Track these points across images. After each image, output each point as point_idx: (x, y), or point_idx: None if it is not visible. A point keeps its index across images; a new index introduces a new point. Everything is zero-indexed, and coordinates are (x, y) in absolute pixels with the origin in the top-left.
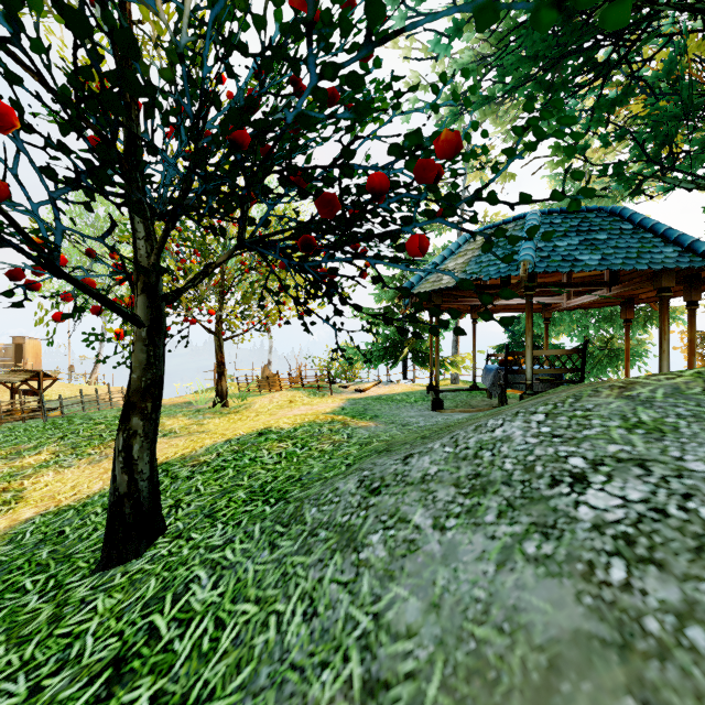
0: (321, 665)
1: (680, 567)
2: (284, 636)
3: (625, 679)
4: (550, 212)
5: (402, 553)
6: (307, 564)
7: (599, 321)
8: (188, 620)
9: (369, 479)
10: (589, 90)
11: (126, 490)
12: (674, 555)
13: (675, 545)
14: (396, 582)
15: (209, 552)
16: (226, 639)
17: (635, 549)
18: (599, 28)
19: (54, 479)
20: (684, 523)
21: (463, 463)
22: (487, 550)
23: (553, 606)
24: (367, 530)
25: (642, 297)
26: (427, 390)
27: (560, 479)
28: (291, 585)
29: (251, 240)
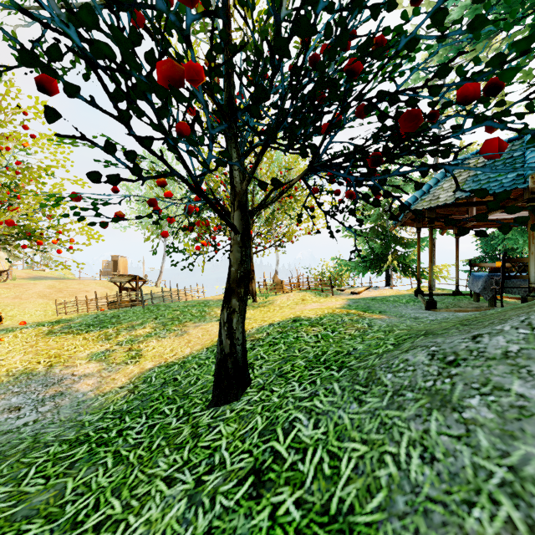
0: (465, 503)
1: None
2: (408, 473)
3: None
4: None
5: (515, 417)
6: (404, 417)
7: None
8: (303, 449)
9: (440, 353)
10: None
11: (228, 351)
12: None
13: None
14: (520, 441)
15: (299, 401)
16: (345, 468)
17: None
18: None
19: (157, 345)
20: None
21: None
22: None
23: None
24: (460, 394)
25: None
26: (415, 293)
27: None
28: (394, 433)
29: (319, 164)
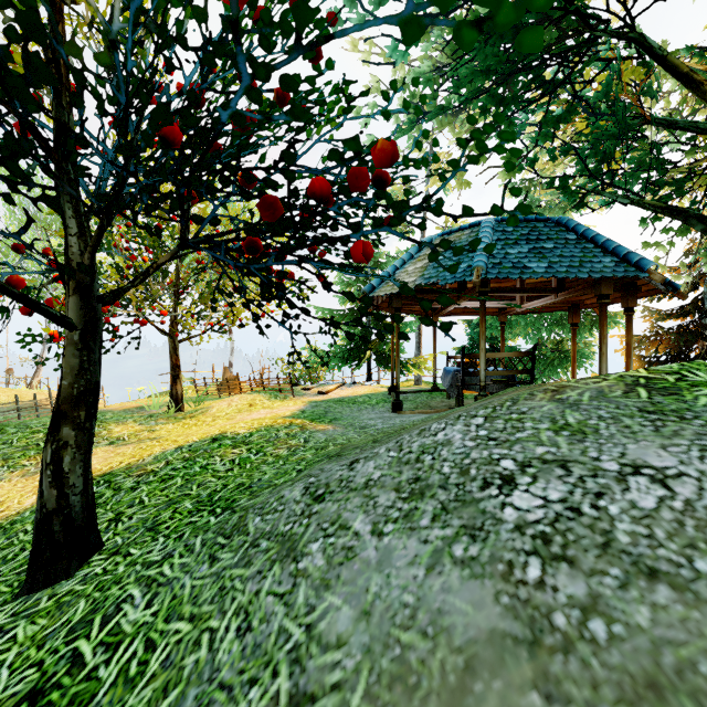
0: (249, 683)
1: (588, 563)
2: (216, 654)
3: (532, 674)
4: (503, 220)
5: (340, 561)
6: (246, 577)
7: (551, 324)
8: (117, 644)
9: (314, 486)
10: (539, 106)
11: (55, 506)
12: (584, 552)
13: (586, 542)
14: (331, 591)
15: (146, 568)
16: (155, 661)
17: (550, 547)
18: (544, 48)
19: None
20: (595, 521)
21: (405, 467)
22: (419, 554)
23: (474, 607)
24: (308, 538)
25: (587, 303)
26: (389, 392)
27: (490, 482)
28: (227, 600)
29: (196, 240)
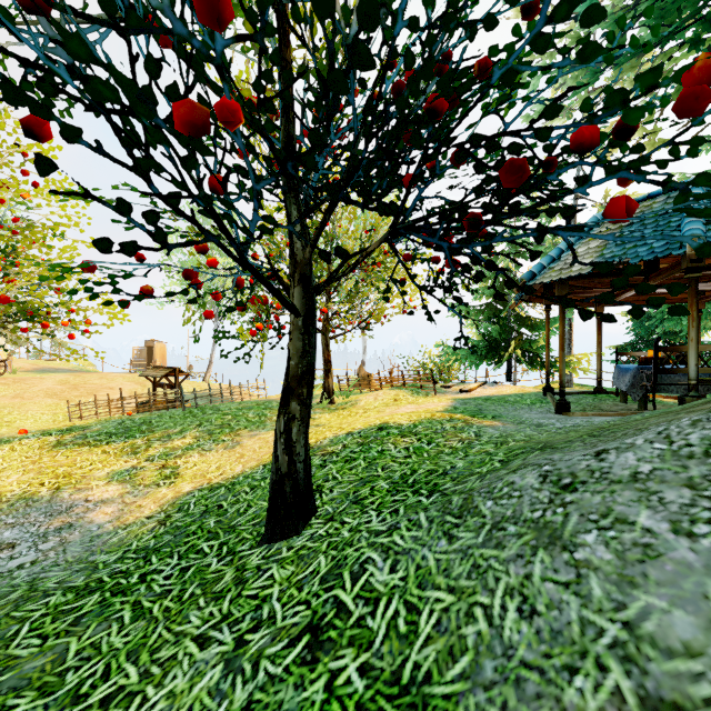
0: (566, 670)
1: None
2: (501, 630)
3: None
4: None
5: (637, 558)
6: (503, 558)
7: None
8: (375, 600)
9: (554, 475)
10: None
11: (286, 470)
12: None
13: None
14: (641, 589)
15: (375, 536)
16: (425, 624)
17: None
18: None
19: (200, 460)
20: None
21: (689, 461)
22: None
23: None
24: (574, 528)
25: None
26: (544, 392)
27: None
28: (489, 578)
29: (403, 226)
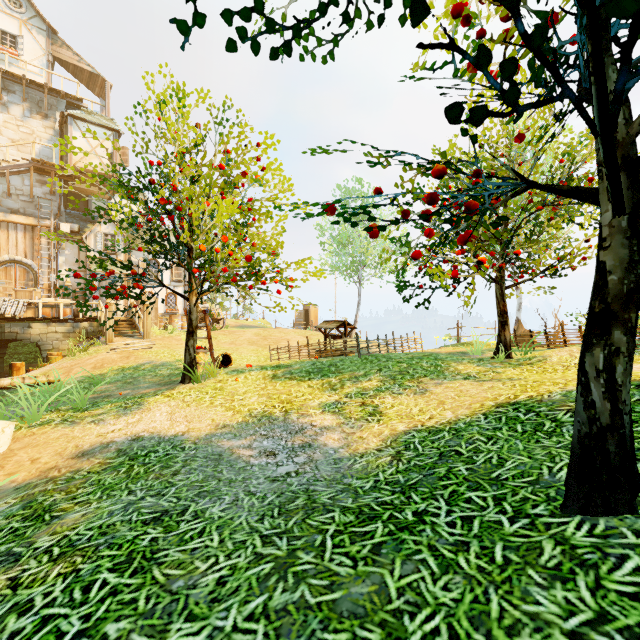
0: None
1: None
2: None
3: None
4: None
5: None
6: None
7: None
8: None
9: None
10: None
11: (607, 422)
12: None
13: None
14: None
15: None
16: None
17: None
18: None
19: (395, 402)
20: None
21: None
22: None
23: None
24: None
25: None
26: None
27: None
28: None
29: None
